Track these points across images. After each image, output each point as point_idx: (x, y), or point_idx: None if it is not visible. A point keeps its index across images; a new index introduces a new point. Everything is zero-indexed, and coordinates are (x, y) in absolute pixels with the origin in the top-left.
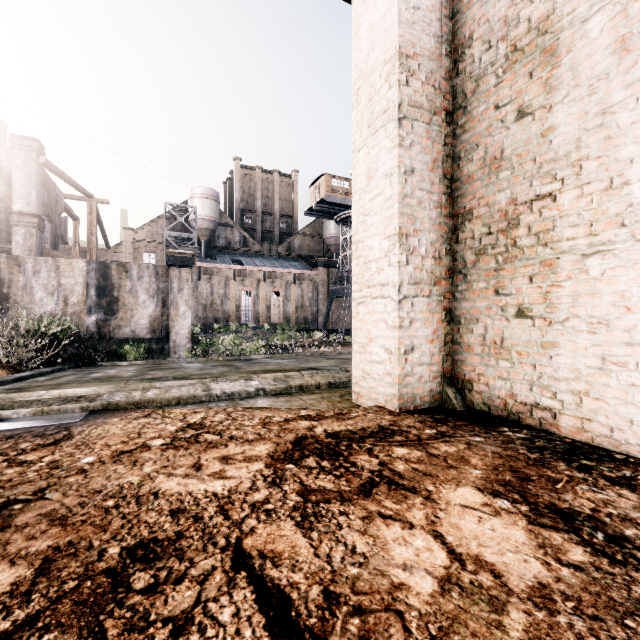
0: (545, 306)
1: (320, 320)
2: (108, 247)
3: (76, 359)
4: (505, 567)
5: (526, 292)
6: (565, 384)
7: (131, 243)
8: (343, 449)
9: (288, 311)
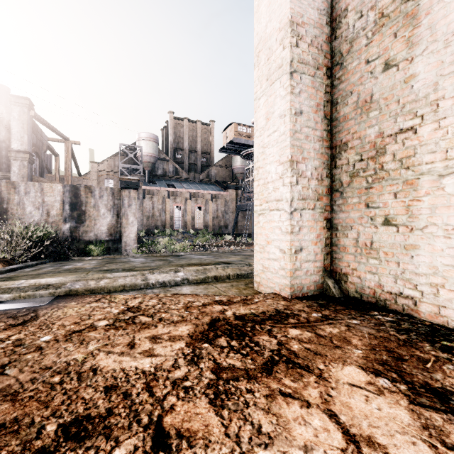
0: (407, 216)
1: (230, 227)
2: (80, 175)
3: (55, 255)
4: (396, 450)
5: (391, 205)
6: (424, 278)
7: (96, 172)
8: (248, 330)
9: (207, 220)
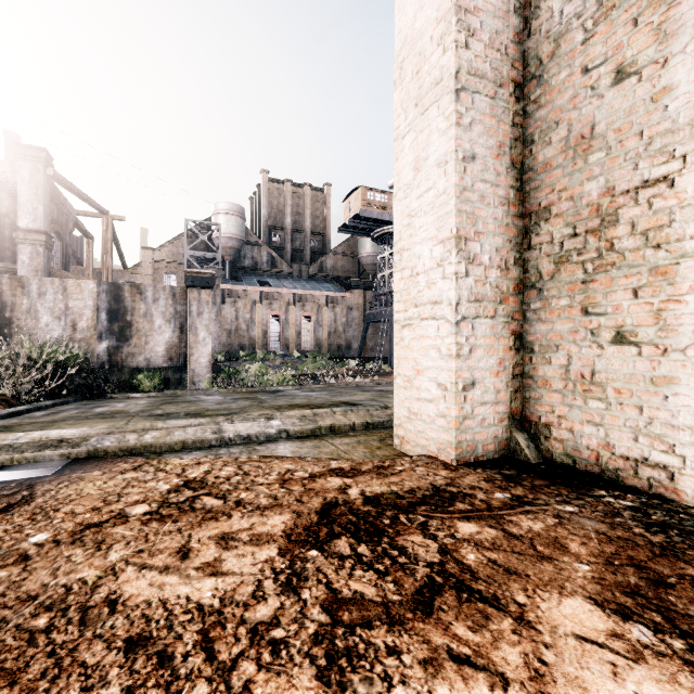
0: (657, 328)
1: (355, 347)
2: (125, 268)
3: (83, 390)
4: None
5: (628, 310)
6: (688, 434)
7: (150, 264)
8: (387, 524)
9: (320, 337)
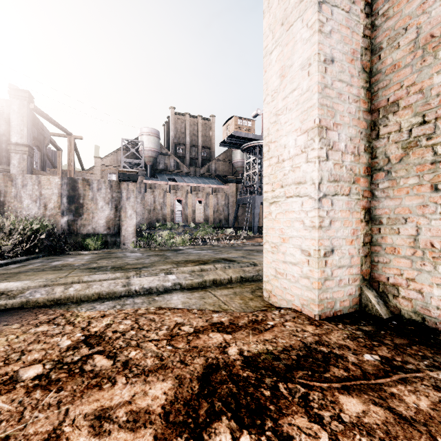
0: None
1: (230, 220)
2: (83, 170)
3: (50, 249)
4: None
5: None
6: None
7: (99, 167)
8: (268, 397)
9: (207, 214)
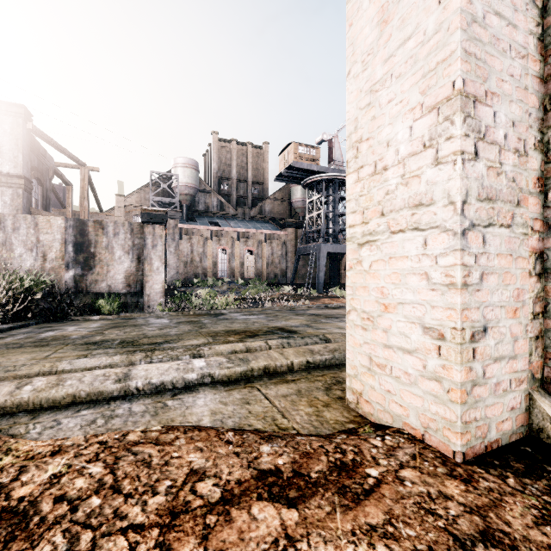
0: None
1: (288, 275)
2: (101, 211)
3: (47, 314)
4: None
5: None
6: None
7: (122, 208)
8: None
9: (259, 267)
